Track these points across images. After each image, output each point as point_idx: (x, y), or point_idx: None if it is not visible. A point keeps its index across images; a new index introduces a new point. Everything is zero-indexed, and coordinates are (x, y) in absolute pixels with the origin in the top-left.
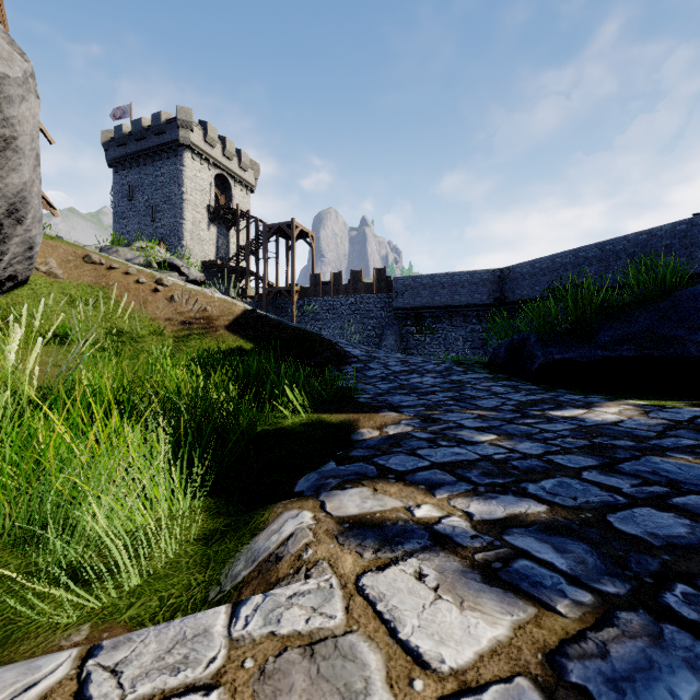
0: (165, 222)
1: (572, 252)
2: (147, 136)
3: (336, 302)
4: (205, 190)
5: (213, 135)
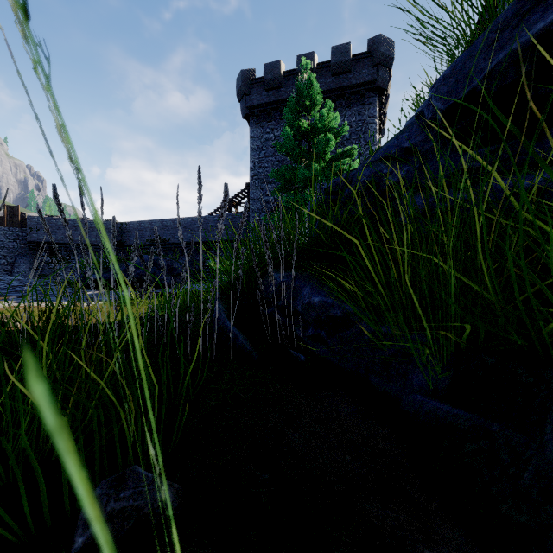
0: None
1: (161, 221)
2: None
3: None
4: None
5: None
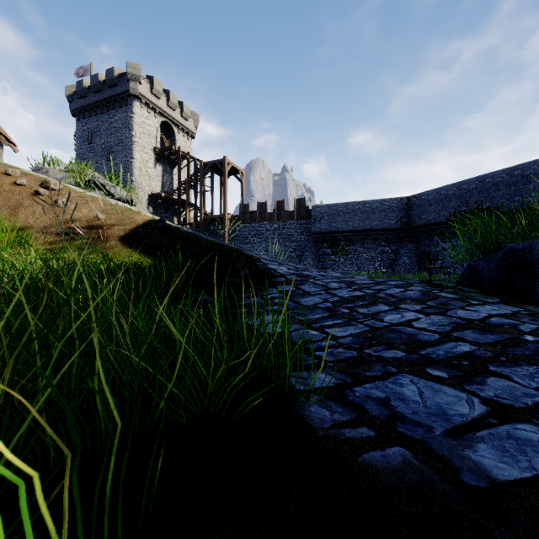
0: (118, 161)
1: (479, 178)
2: (102, 88)
3: (262, 228)
4: (151, 135)
5: (159, 87)
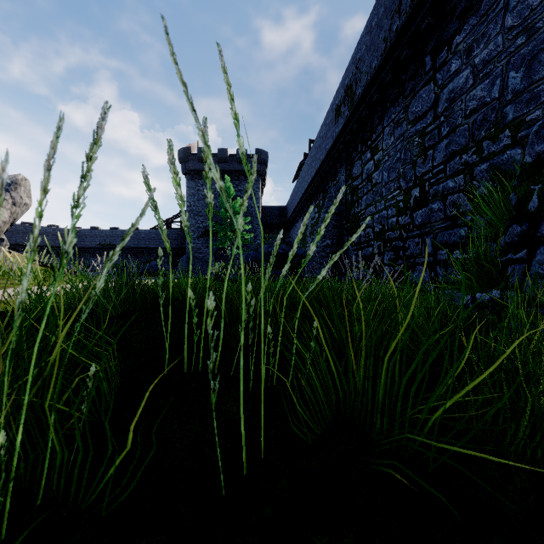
0: None
1: (111, 230)
2: None
3: None
4: None
5: None
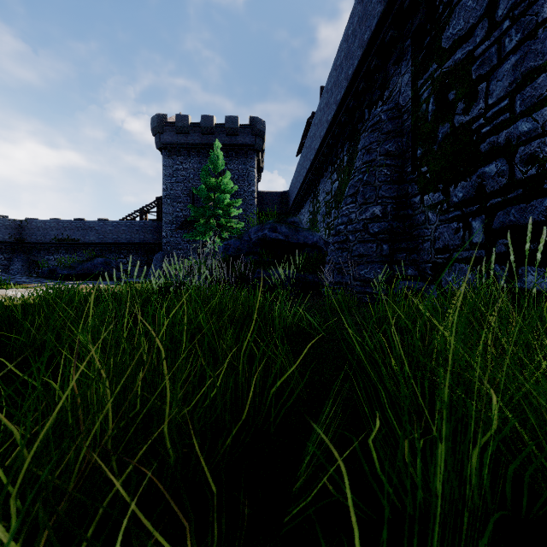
0: None
1: (69, 221)
2: None
3: None
4: None
5: None
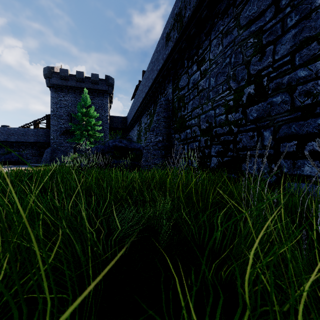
0: None
1: None
2: None
3: None
4: None
5: None
